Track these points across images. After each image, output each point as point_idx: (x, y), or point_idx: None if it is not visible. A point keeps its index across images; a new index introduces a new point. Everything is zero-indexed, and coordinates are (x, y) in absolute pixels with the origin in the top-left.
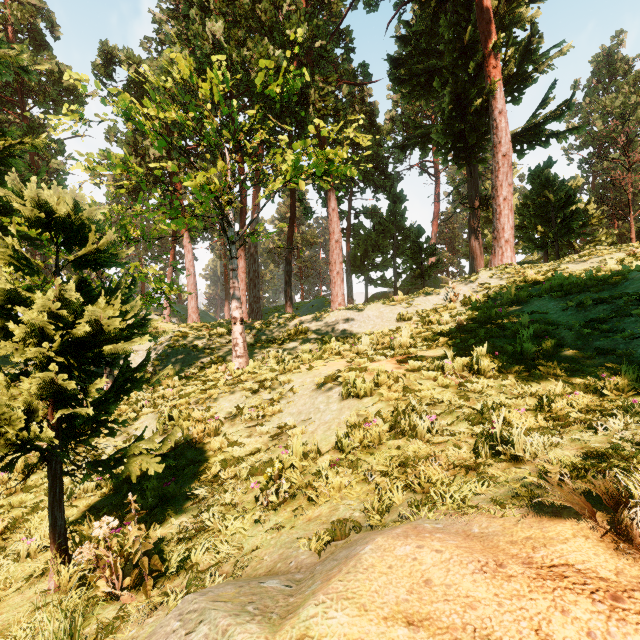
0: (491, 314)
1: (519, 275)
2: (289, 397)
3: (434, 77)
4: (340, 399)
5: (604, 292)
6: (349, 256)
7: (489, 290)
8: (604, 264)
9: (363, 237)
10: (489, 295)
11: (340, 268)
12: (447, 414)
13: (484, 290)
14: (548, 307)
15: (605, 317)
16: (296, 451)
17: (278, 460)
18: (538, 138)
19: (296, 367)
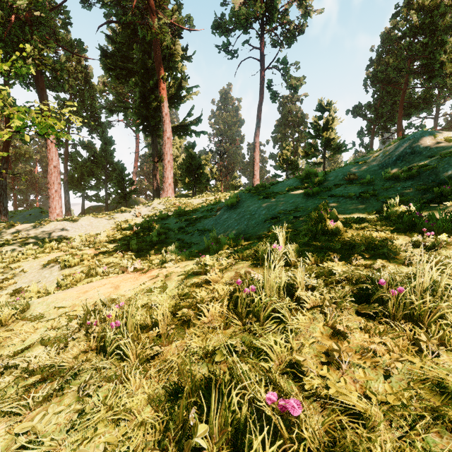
0: (149, 224)
1: (173, 204)
2: (21, 275)
3: (132, 74)
4: (59, 270)
5: (191, 216)
6: (67, 177)
7: (157, 211)
8: (205, 202)
9: (80, 163)
10: (156, 214)
11: (58, 187)
12: (114, 267)
13: (155, 211)
14: (172, 222)
15: (185, 226)
16: (34, 292)
17: (22, 298)
18: (187, 131)
19: (24, 258)
